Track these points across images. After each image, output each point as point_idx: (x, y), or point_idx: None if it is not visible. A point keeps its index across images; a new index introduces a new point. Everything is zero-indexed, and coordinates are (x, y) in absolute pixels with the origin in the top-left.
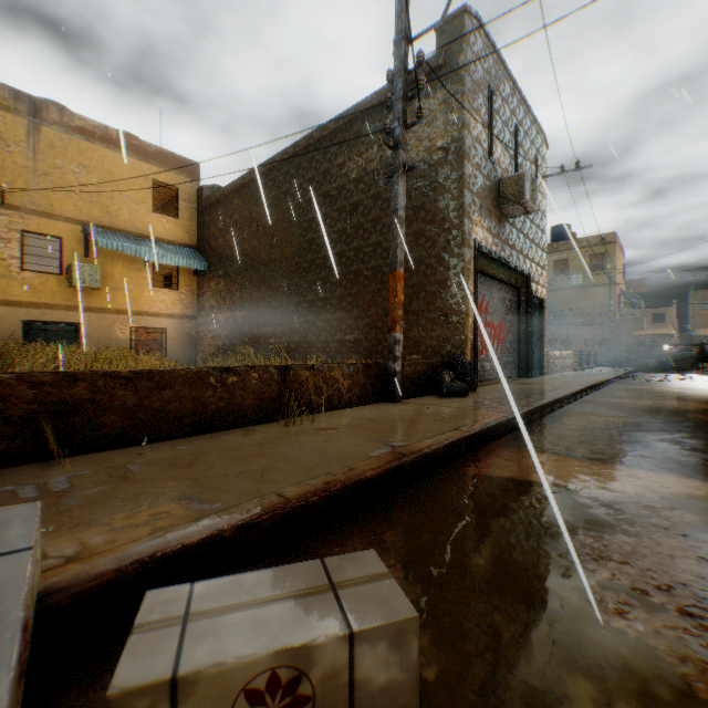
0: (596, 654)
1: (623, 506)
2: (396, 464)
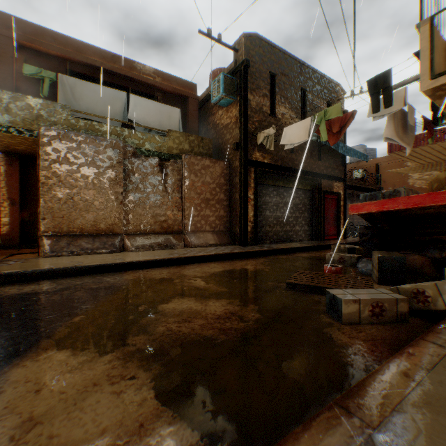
0: (273, 312)
1: (152, 352)
2: (351, 386)
